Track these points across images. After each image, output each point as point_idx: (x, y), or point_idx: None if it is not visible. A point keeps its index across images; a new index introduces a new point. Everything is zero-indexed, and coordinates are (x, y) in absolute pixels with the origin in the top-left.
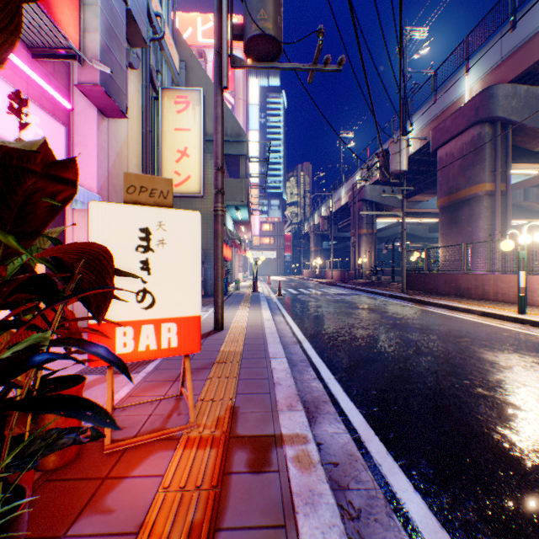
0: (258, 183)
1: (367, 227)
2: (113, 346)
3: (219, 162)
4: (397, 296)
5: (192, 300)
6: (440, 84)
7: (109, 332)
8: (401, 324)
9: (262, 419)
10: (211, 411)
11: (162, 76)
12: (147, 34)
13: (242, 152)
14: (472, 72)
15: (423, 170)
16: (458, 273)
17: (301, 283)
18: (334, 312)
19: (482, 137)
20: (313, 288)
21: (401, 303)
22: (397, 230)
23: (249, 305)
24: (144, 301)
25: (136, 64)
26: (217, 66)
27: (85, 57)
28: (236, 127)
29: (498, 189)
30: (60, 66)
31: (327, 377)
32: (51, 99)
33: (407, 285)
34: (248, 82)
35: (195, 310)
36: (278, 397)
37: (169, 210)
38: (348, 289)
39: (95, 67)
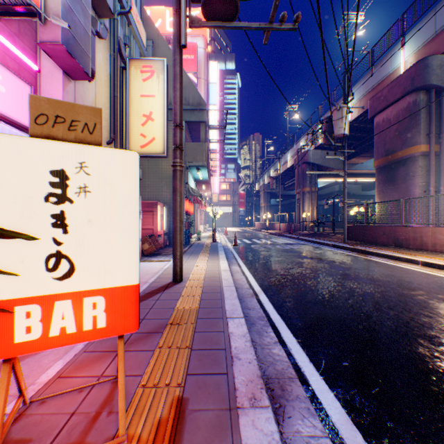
0: (217, 149)
1: (310, 186)
2: (9, 333)
3: (177, 118)
4: (340, 246)
5: (126, 265)
6: (377, 59)
7: (3, 313)
8: (351, 275)
9: (216, 426)
10: (152, 408)
11: (130, 49)
12: (116, 10)
13: (203, 119)
14: (407, 47)
15: (359, 136)
16: (394, 225)
17: (254, 234)
18: (286, 262)
19: (417, 104)
20: (264, 238)
21: (345, 253)
22: (335, 188)
23: (208, 255)
24: (57, 269)
25: (104, 34)
26: (176, 26)
27: (43, 12)
28: (197, 97)
29: (433, 150)
30: (26, 29)
31: (289, 341)
32: (16, 59)
33: (347, 236)
34: (209, 65)
35: (131, 278)
36: (237, 382)
37: (95, 147)
38: (294, 239)
39: (53, 22)
